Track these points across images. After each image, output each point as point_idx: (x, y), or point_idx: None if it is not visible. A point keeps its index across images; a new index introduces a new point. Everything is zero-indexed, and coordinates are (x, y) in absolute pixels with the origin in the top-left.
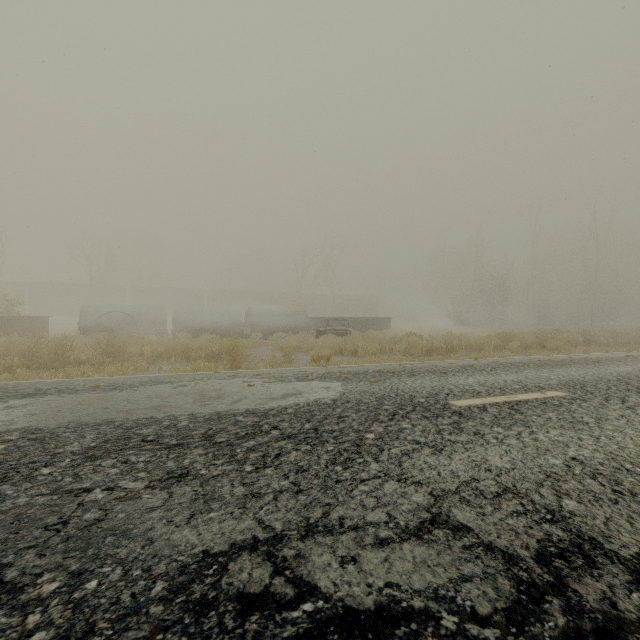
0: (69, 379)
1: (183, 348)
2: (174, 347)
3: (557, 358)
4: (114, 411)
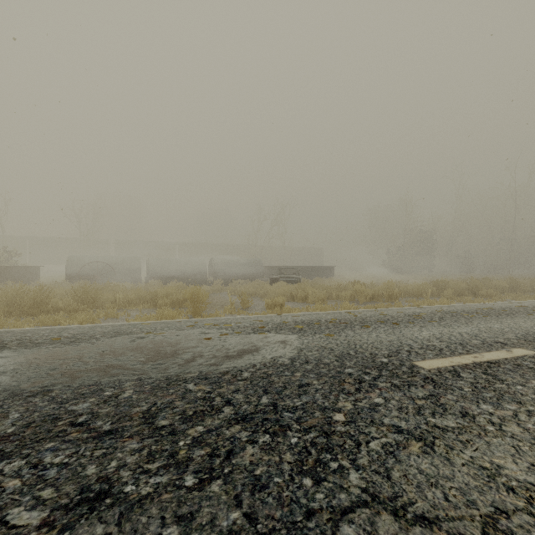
0: (38, 328)
1: (151, 295)
2: (144, 294)
3: (495, 306)
4: (59, 374)
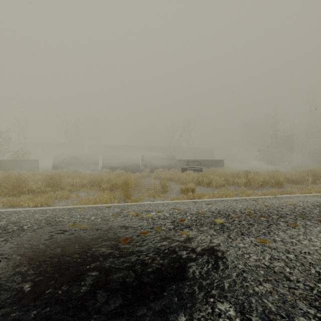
0: None
1: (98, 180)
2: (95, 179)
3: None
4: None
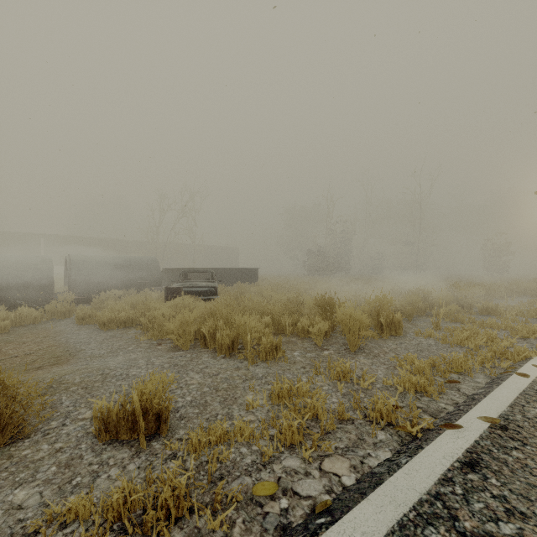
0: None
1: None
2: None
3: None
4: None
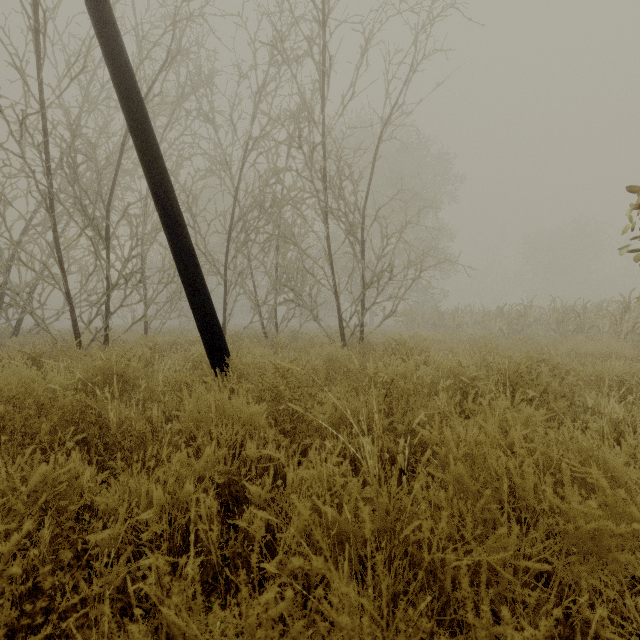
0: None
1: None
2: None
3: None
4: None
